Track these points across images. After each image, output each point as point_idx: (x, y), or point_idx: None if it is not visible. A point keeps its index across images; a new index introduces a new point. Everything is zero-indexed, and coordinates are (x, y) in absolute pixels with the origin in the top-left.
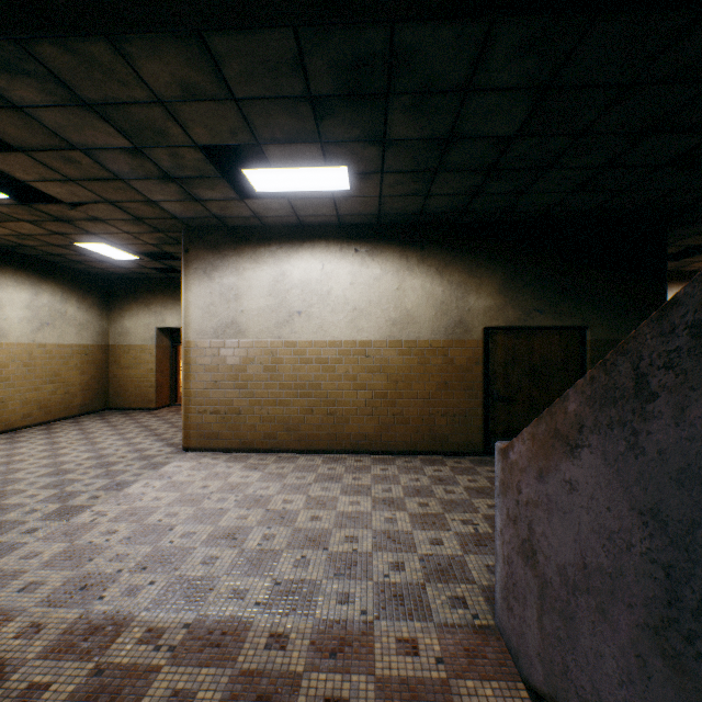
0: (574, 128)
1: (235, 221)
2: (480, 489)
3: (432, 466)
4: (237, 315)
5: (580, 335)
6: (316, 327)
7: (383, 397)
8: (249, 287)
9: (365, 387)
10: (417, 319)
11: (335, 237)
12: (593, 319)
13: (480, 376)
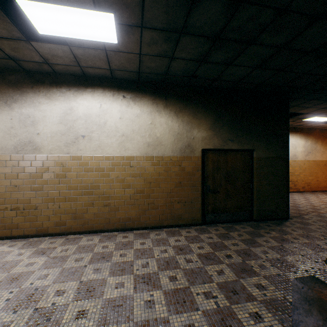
0: (282, 1)
1: (30, 65)
2: (208, 255)
3: (174, 237)
4: (34, 136)
5: (251, 154)
6: (96, 146)
7: (141, 193)
8: (44, 117)
9: (130, 187)
10: (163, 143)
11: (109, 86)
12: (257, 146)
13: (200, 178)
